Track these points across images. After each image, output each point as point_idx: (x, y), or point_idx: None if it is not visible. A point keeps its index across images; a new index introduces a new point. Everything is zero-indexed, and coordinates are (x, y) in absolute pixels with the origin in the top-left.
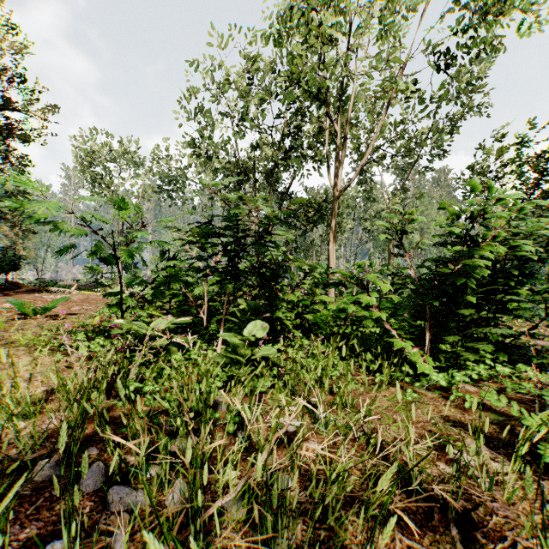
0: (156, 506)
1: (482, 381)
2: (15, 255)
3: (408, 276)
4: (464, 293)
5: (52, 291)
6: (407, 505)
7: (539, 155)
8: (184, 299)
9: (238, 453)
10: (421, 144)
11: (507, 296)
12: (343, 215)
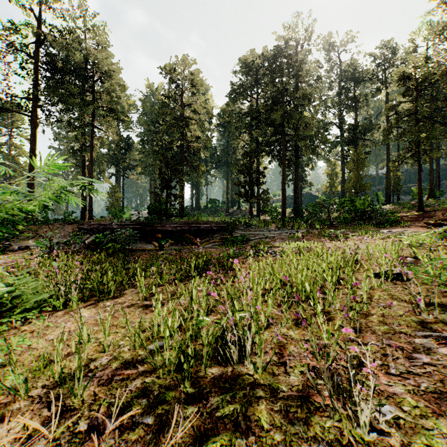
0: None
1: None
2: None
3: None
4: None
5: None
6: None
7: None
8: None
9: None
10: None
11: None
12: None
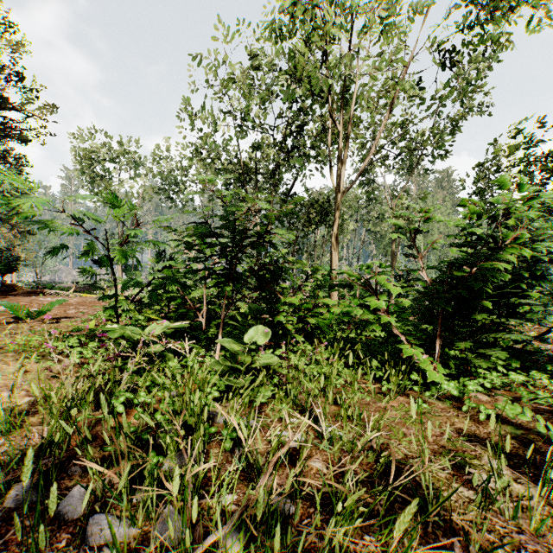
0: (141, 538)
1: (494, 389)
2: (11, 256)
3: (416, 279)
4: (474, 297)
5: (50, 293)
6: (423, 537)
7: (545, 155)
8: (183, 302)
9: (235, 473)
10: (425, 144)
11: (521, 300)
12: (346, 217)
